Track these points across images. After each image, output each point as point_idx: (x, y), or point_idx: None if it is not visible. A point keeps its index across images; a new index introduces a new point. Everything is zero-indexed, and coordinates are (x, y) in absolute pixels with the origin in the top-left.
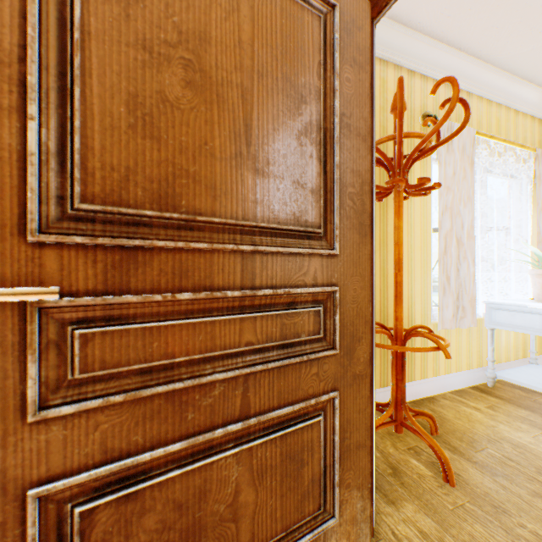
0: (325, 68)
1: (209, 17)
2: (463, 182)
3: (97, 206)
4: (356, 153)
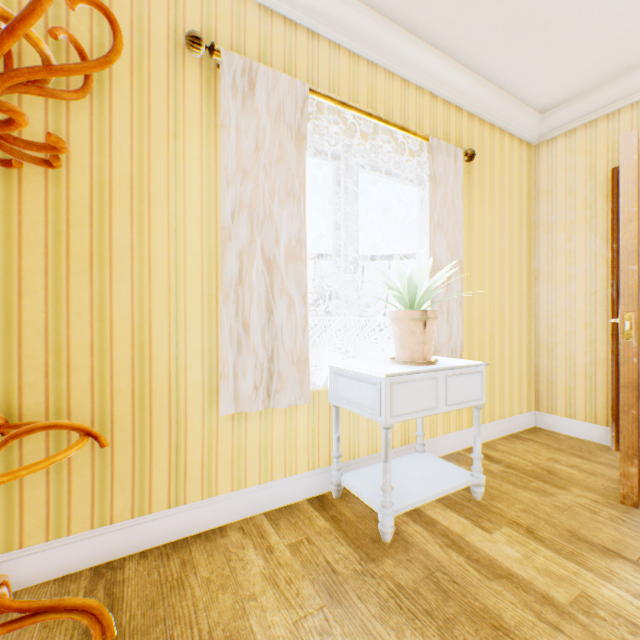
0: None
1: None
2: (279, 166)
3: None
4: None
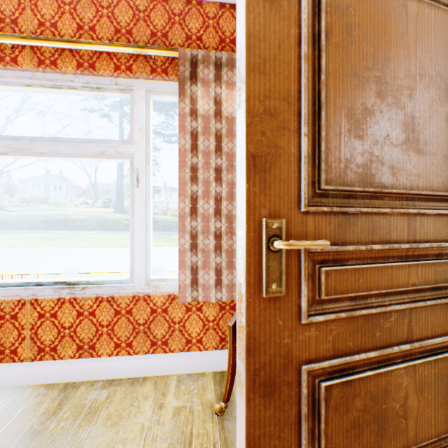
0: None
1: (389, 42)
2: None
3: (332, 186)
4: None
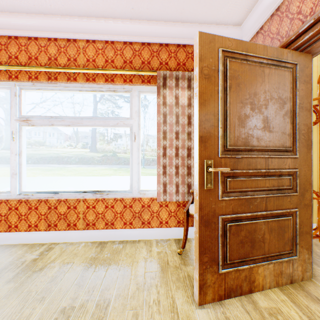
0: (292, 88)
1: (256, 87)
2: None
3: (231, 147)
4: (305, 117)
